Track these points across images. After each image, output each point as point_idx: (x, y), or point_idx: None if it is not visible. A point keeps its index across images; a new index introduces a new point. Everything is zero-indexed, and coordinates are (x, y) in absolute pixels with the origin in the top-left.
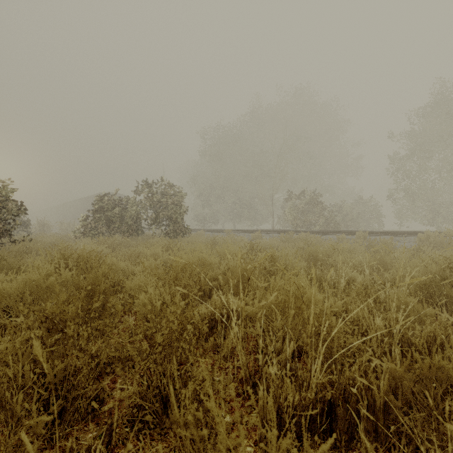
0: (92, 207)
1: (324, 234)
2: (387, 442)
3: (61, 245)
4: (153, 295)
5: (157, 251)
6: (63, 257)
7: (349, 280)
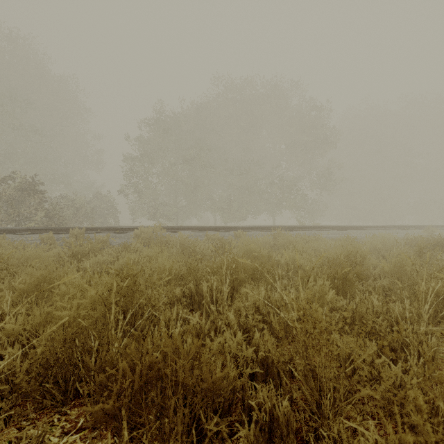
0: None
1: (28, 233)
2: None
3: None
4: None
5: None
6: None
7: None
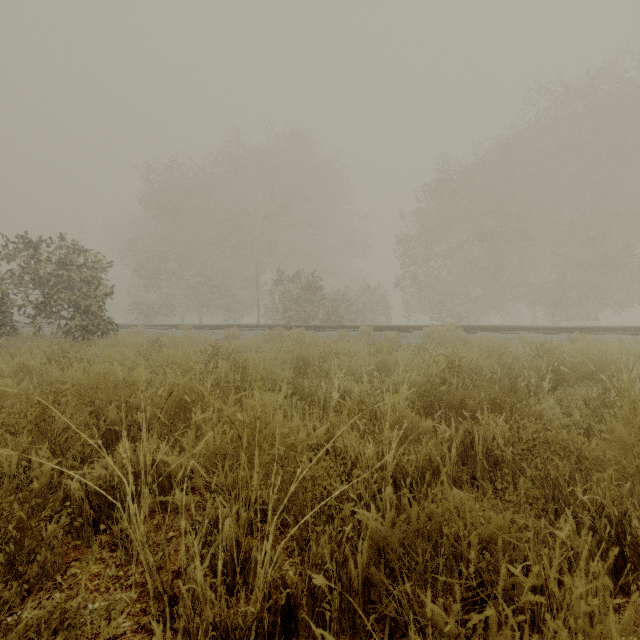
0: None
1: (323, 330)
2: (367, 639)
3: None
4: None
5: (30, 366)
6: None
7: (345, 392)
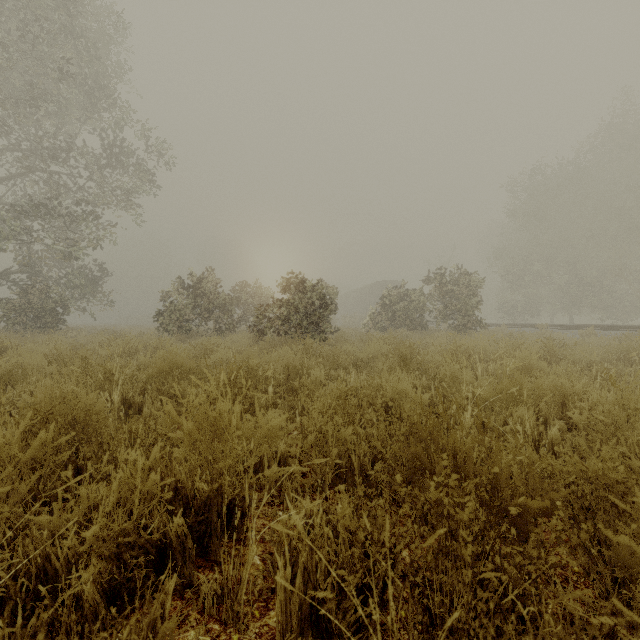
0: (368, 299)
1: None
2: None
3: (369, 334)
4: (439, 359)
5: (442, 342)
6: (381, 339)
7: None
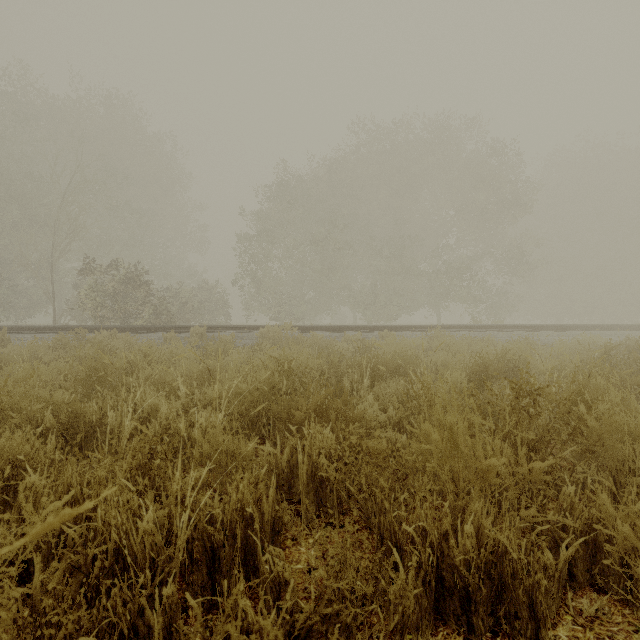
0: None
1: (146, 332)
2: None
3: None
4: None
5: None
6: None
7: (151, 413)
